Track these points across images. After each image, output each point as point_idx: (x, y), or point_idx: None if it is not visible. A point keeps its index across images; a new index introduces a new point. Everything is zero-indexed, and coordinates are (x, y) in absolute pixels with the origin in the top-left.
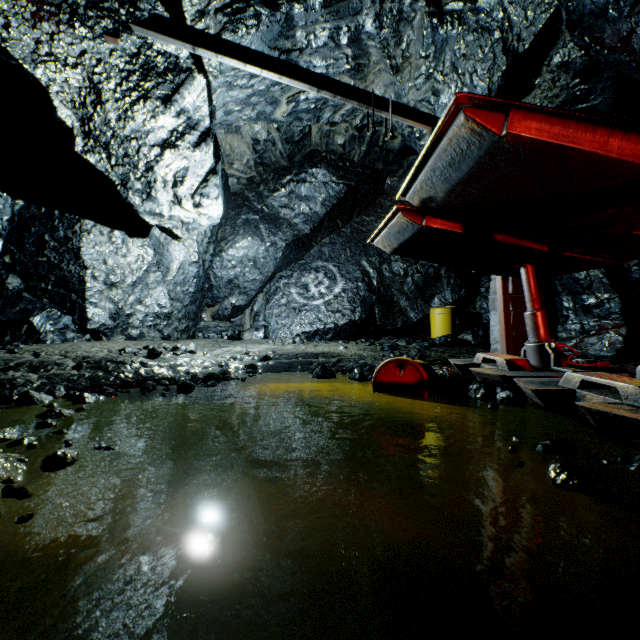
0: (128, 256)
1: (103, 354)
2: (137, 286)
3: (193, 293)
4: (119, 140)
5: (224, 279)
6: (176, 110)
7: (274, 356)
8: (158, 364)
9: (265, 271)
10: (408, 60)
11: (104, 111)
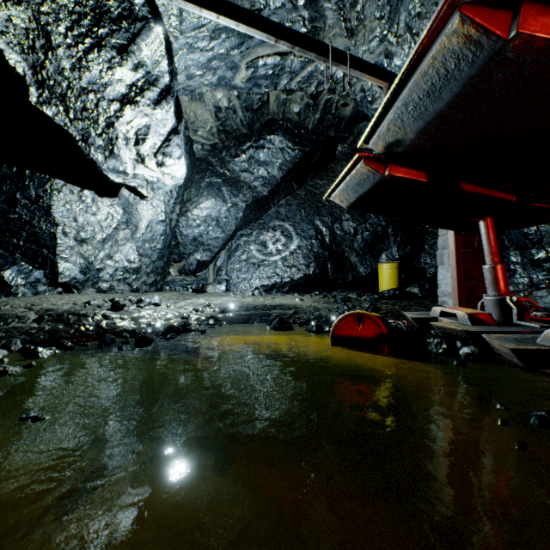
0: (98, 214)
1: (67, 307)
2: (107, 242)
3: (160, 249)
4: (76, 92)
5: (189, 237)
6: (133, 62)
7: (234, 308)
8: (120, 316)
9: (227, 230)
10: (363, 23)
11: (56, 58)
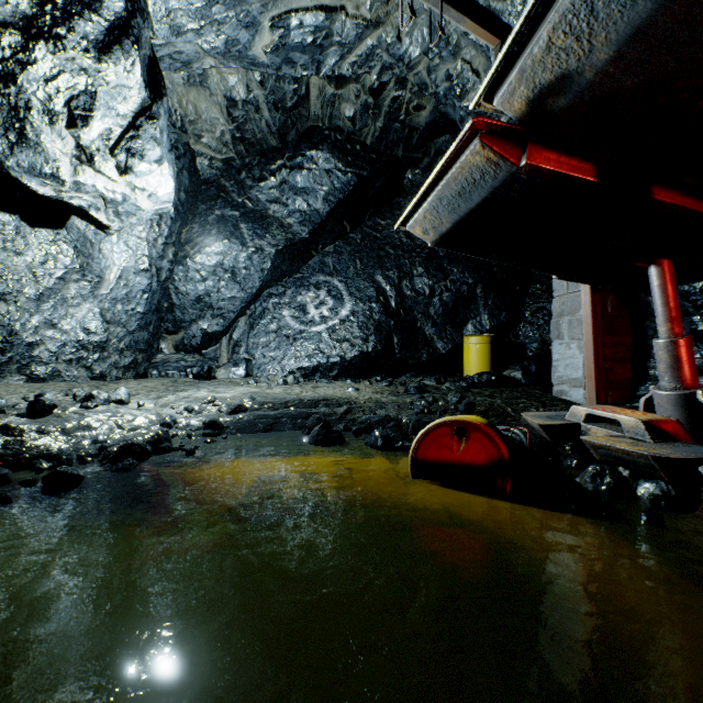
0: (27, 254)
1: None
2: (46, 301)
3: (143, 314)
4: None
5: (190, 296)
6: None
7: (252, 405)
8: (39, 428)
9: (248, 286)
10: None
11: None
